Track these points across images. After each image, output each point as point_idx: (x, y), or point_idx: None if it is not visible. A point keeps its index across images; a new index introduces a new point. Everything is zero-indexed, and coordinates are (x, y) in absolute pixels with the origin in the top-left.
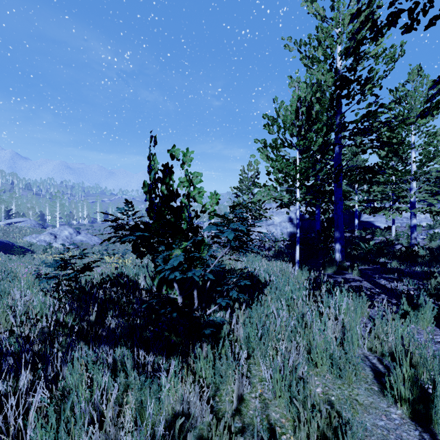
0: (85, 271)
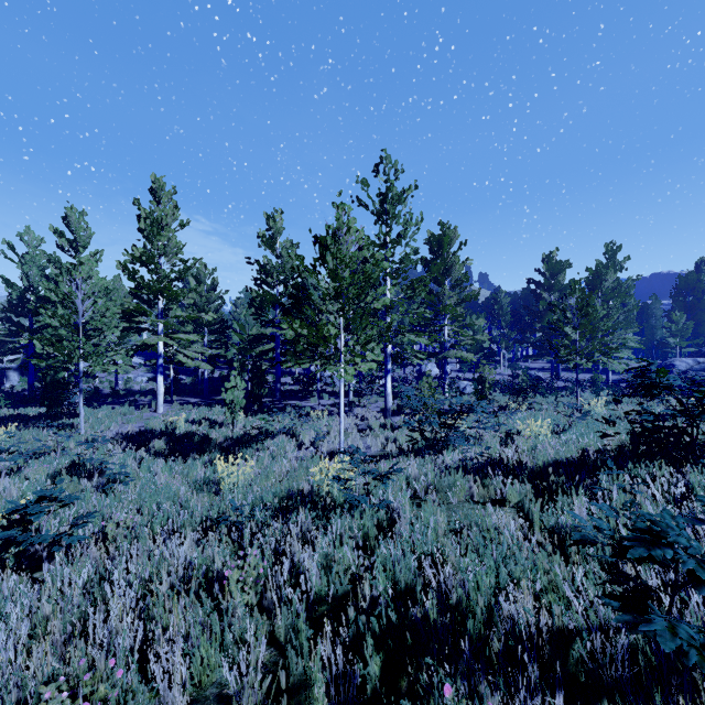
0: None
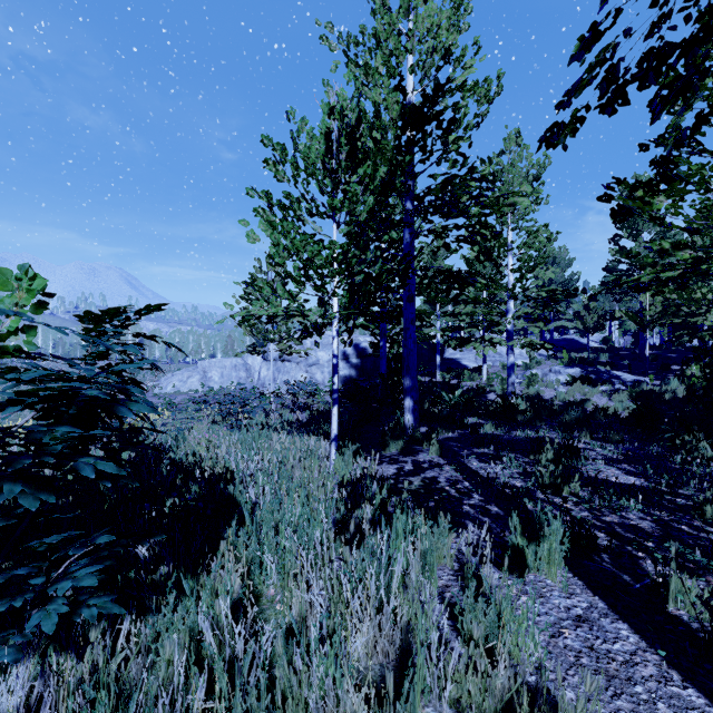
0: None
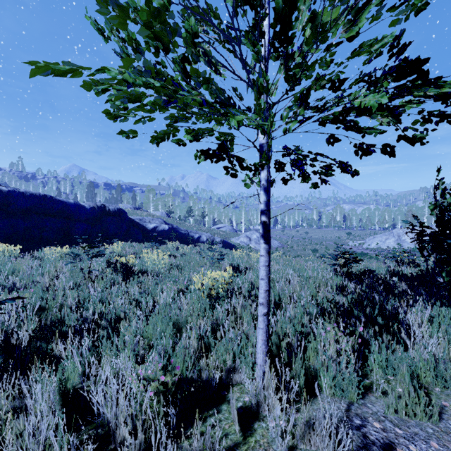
0: (358, 262)
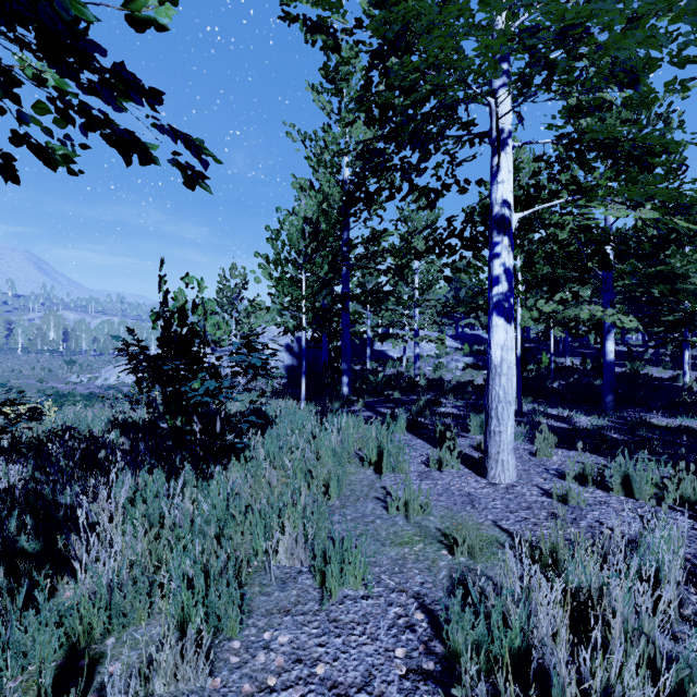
0: (36, 419)
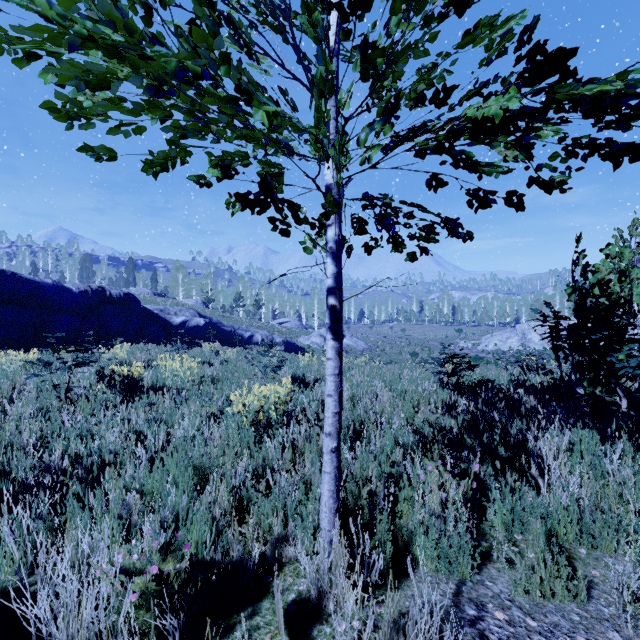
0: (471, 369)
